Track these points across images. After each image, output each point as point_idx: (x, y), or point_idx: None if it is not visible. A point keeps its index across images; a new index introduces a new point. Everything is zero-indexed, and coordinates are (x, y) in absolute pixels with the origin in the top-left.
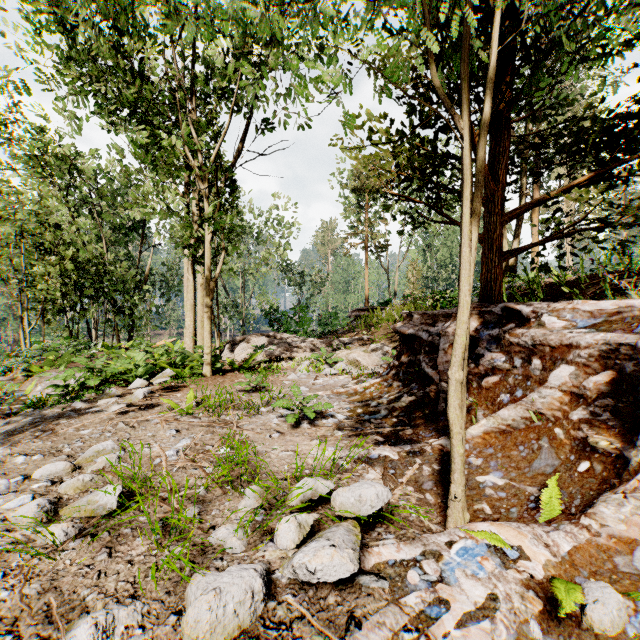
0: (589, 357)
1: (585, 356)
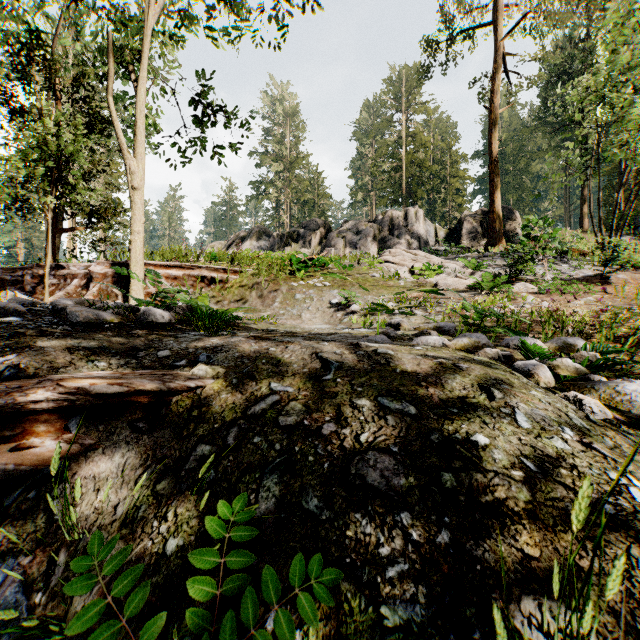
0: (82, 276)
1: (81, 276)
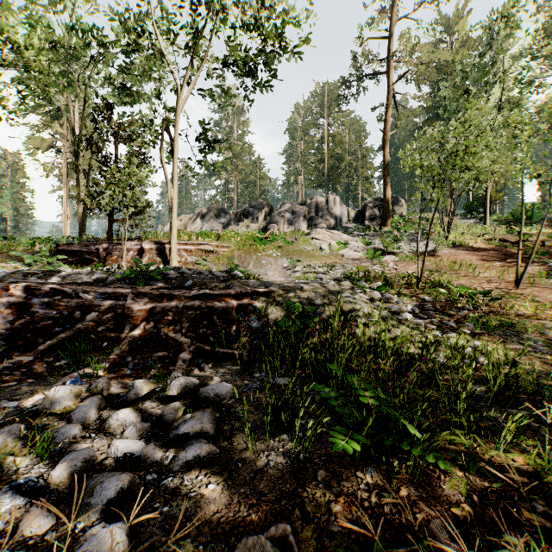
0: (135, 250)
1: (135, 250)
